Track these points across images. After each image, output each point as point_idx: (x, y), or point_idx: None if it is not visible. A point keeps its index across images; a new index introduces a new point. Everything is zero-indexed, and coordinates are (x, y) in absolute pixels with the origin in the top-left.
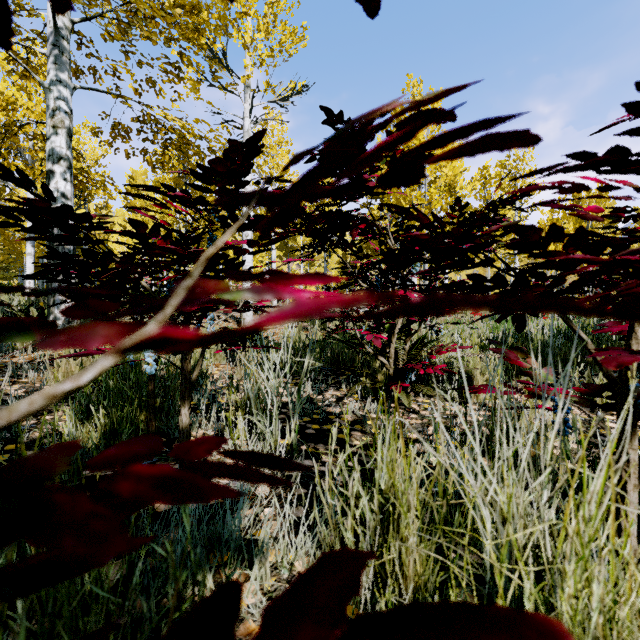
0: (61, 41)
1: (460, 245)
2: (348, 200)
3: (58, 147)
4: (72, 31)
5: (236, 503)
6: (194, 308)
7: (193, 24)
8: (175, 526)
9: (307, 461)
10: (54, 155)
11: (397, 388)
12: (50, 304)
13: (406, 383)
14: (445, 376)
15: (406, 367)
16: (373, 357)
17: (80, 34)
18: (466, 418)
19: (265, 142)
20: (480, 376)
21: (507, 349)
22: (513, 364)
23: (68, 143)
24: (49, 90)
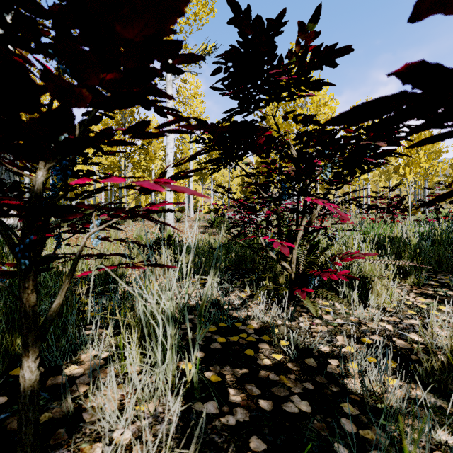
0: None
1: (366, 152)
2: (254, 108)
3: None
4: None
5: None
6: None
7: None
8: None
9: (210, 404)
10: None
11: (301, 294)
12: None
13: (309, 288)
14: (345, 280)
15: (306, 271)
16: (275, 261)
17: None
18: None
19: (184, 94)
20: (378, 280)
21: None
22: (400, 267)
23: None
24: None
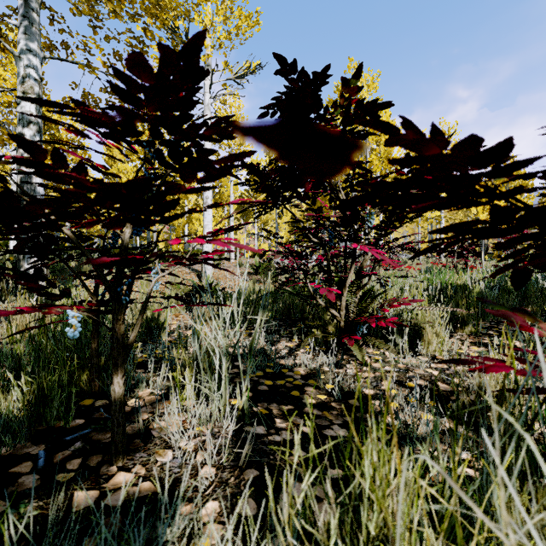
0: (31, 13)
1: None
2: None
3: (28, 112)
4: (44, 7)
5: (173, 494)
6: (109, 259)
7: (155, 0)
8: (91, 536)
9: (259, 428)
10: (24, 119)
11: (349, 341)
12: (20, 258)
13: (357, 335)
14: (395, 328)
15: (356, 319)
16: (324, 309)
17: (51, 10)
18: (457, 397)
19: None
20: (430, 328)
21: (509, 311)
22: (457, 315)
23: (37, 108)
24: (19, 58)
